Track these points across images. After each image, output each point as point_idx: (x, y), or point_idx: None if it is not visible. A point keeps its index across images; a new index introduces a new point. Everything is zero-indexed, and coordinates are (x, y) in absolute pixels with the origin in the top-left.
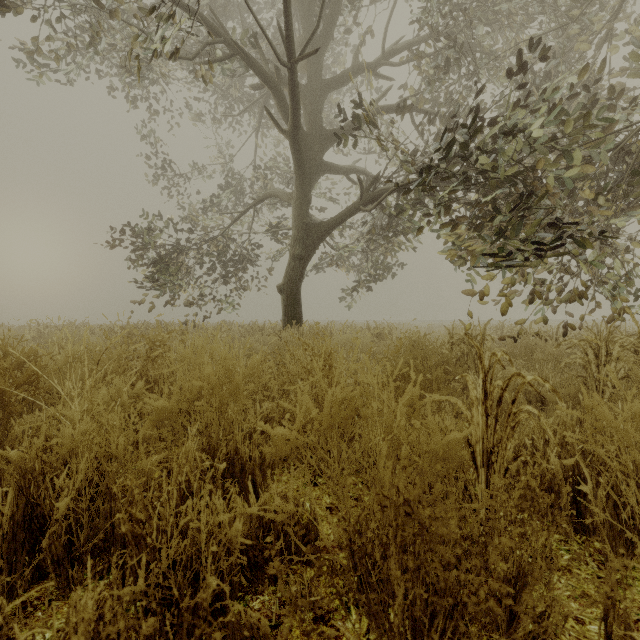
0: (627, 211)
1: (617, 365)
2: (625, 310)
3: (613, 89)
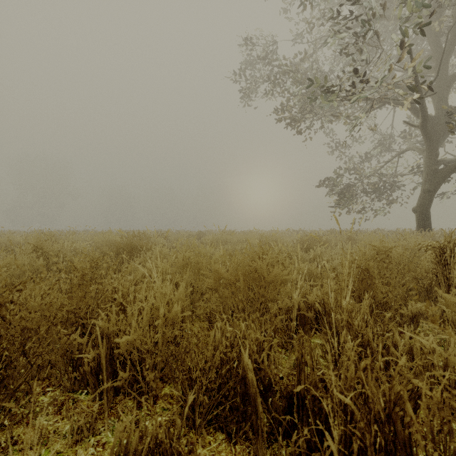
0: None
1: None
2: None
3: None
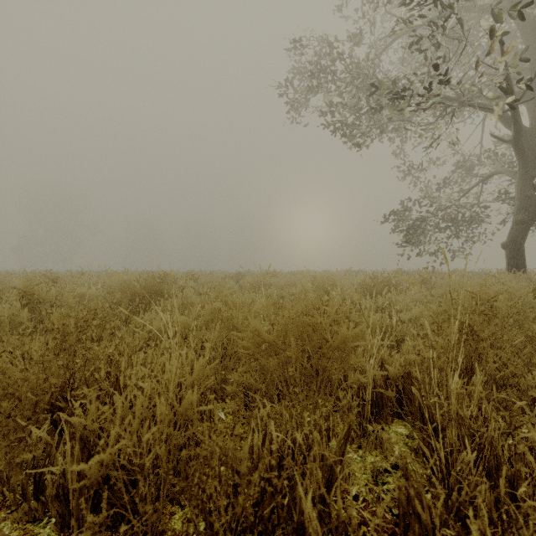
0: None
1: None
2: None
3: None
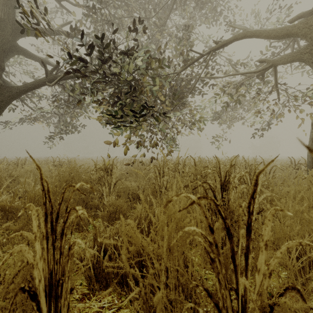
0: (174, 112)
1: (167, 178)
2: (172, 152)
3: (169, 58)
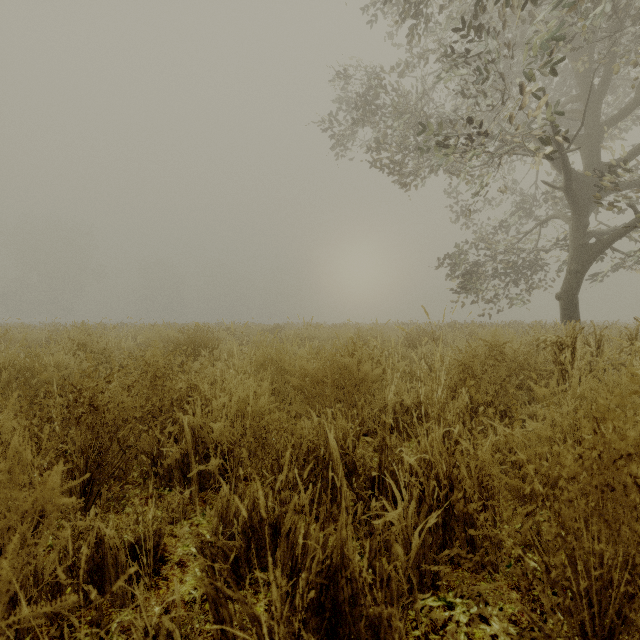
0: None
1: None
2: None
3: None
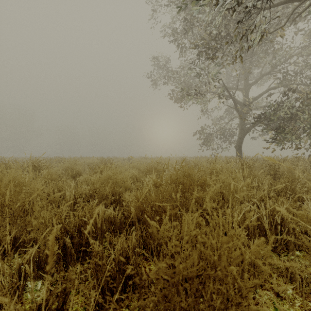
0: None
1: None
2: None
3: None
